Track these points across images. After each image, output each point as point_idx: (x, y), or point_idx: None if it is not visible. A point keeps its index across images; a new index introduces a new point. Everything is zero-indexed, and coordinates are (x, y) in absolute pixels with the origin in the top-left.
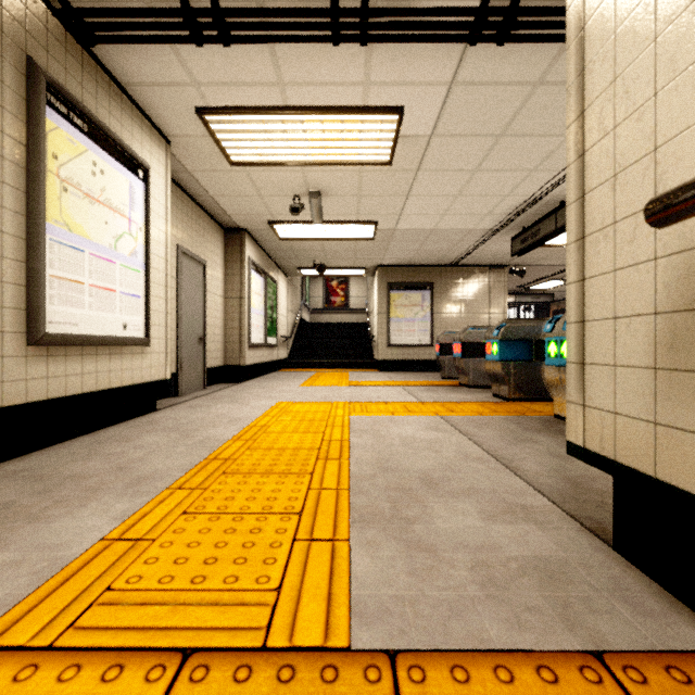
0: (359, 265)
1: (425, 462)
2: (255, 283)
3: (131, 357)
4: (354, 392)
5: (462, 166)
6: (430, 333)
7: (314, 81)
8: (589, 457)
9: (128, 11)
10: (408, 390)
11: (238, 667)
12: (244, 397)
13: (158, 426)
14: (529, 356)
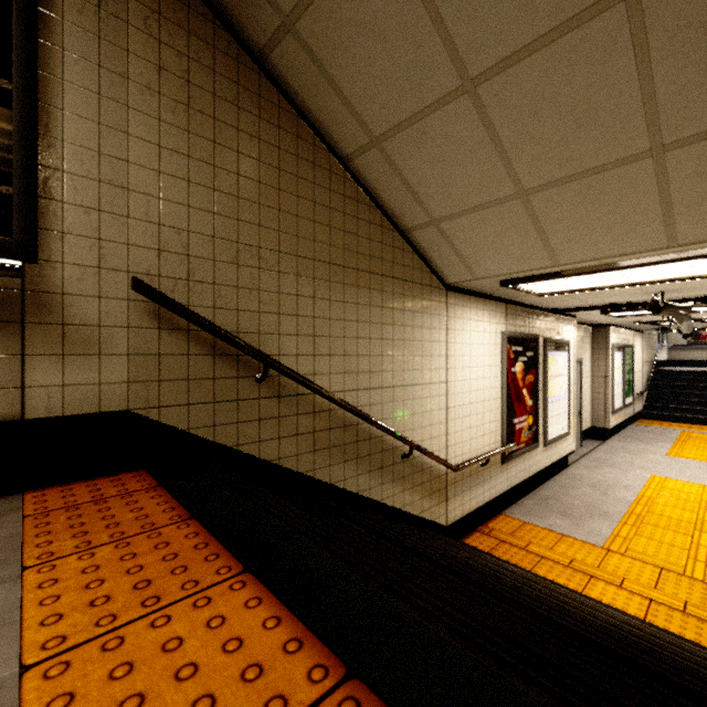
0: None
1: None
2: (616, 361)
3: (563, 442)
4: None
5: None
6: None
7: None
8: None
9: (582, 309)
10: None
11: (677, 575)
12: (620, 463)
13: (580, 481)
14: None
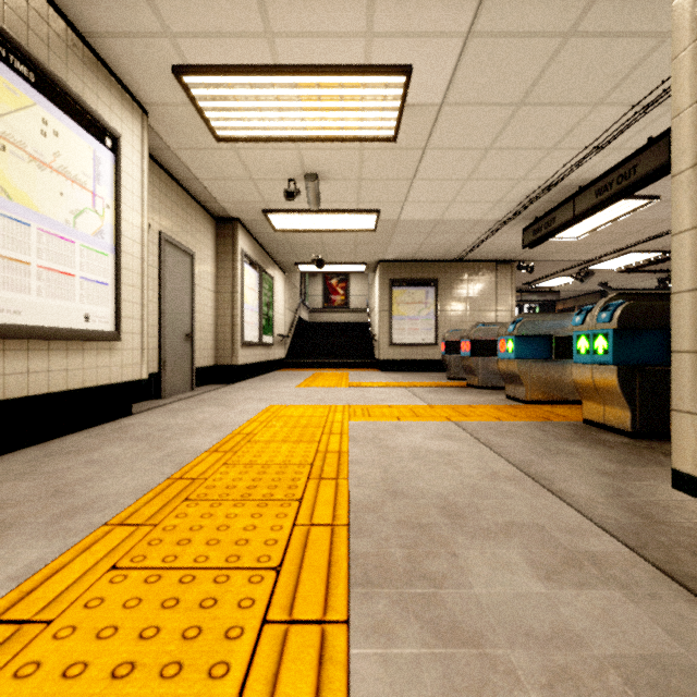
0: (360, 260)
1: (443, 482)
2: (249, 278)
3: (97, 354)
4: (354, 394)
5: (474, 143)
6: (434, 332)
7: (308, 31)
8: None
9: None
10: (413, 391)
11: None
12: (234, 400)
13: (125, 433)
14: (548, 354)
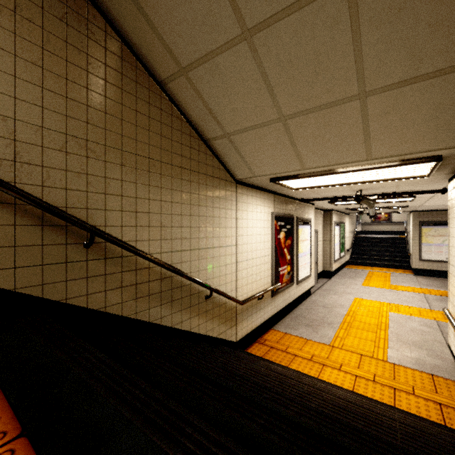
0: (398, 211)
1: (416, 338)
2: (336, 231)
3: (307, 281)
4: (392, 295)
5: None
6: None
7: None
8: (449, 347)
9: (318, 199)
10: (427, 298)
11: (369, 358)
12: (338, 292)
13: (317, 304)
14: None
